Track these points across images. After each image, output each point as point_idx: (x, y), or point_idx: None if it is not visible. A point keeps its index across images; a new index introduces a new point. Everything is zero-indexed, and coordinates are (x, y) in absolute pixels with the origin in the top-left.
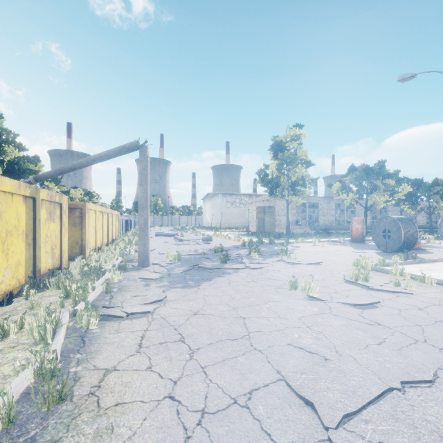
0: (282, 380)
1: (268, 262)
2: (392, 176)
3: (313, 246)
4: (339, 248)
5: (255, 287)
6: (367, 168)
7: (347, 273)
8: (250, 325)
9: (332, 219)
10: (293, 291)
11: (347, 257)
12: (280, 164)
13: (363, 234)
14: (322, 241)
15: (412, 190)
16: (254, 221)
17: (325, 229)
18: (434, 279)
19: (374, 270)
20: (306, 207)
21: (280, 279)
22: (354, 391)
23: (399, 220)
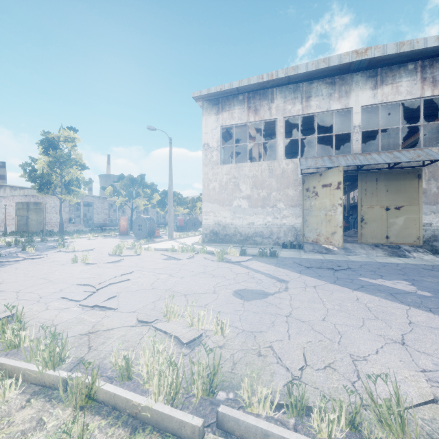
0: (75, 285)
1: (48, 254)
2: (148, 187)
3: (88, 240)
4: (110, 240)
5: (43, 267)
6: (132, 178)
7: (111, 251)
8: (50, 278)
9: (106, 217)
10: (75, 264)
11: (114, 245)
12: (52, 161)
13: (128, 229)
14: (97, 236)
15: (163, 198)
16: (11, 219)
17: (100, 226)
18: (153, 248)
19: (128, 249)
20: (81, 205)
21: (63, 261)
22: (105, 279)
23: (147, 218)
